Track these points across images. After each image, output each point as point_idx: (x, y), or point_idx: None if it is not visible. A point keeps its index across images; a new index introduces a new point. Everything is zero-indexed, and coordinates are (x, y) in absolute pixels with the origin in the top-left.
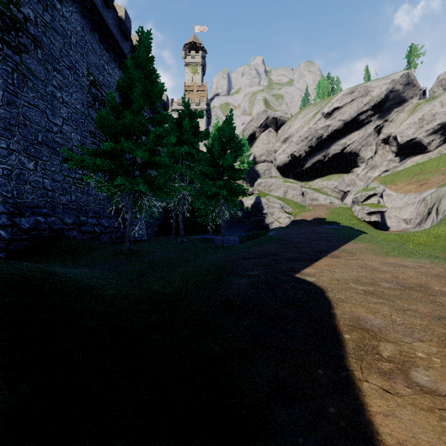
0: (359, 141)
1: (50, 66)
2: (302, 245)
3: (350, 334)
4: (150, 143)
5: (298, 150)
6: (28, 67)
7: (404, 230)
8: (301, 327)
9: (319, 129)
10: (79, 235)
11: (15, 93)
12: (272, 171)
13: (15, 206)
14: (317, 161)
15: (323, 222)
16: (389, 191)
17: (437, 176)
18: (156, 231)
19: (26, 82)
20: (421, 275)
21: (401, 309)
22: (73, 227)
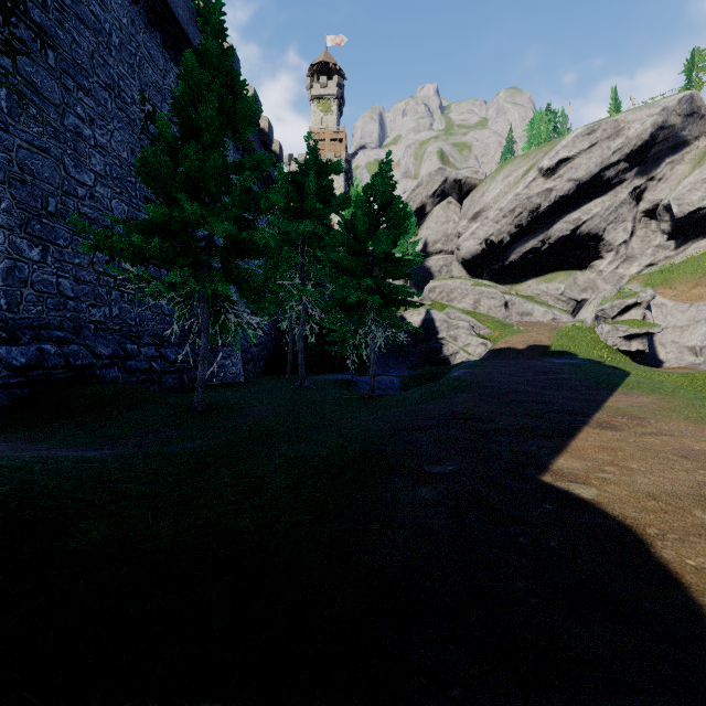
0: (603, 214)
1: (72, 82)
2: (526, 398)
3: None
4: (239, 208)
5: (498, 232)
6: (30, 80)
7: (691, 366)
8: None
9: (534, 197)
10: (122, 377)
11: (4, 124)
12: (454, 267)
13: (4, 326)
14: (530, 250)
15: (545, 353)
16: (661, 299)
17: None
18: (261, 367)
19: (24, 106)
20: None
21: None
22: (112, 362)
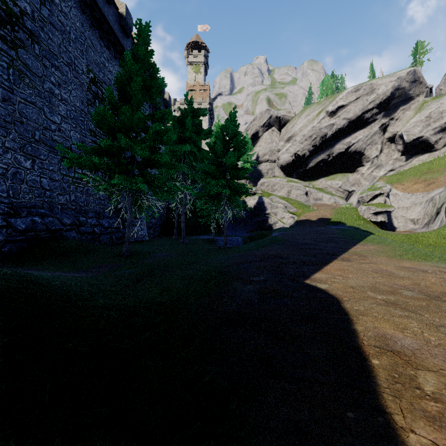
0: (364, 139)
1: (48, 62)
2: (309, 247)
3: (379, 358)
4: (150, 141)
5: (302, 149)
6: (25, 62)
7: (411, 230)
8: (319, 349)
9: (323, 128)
10: (78, 236)
11: (11, 89)
12: (276, 170)
13: (11, 206)
14: (321, 160)
15: (327, 222)
16: (396, 191)
17: (445, 175)
18: (158, 231)
19: (22, 78)
20: (445, 282)
21: (432, 325)
22: (72, 228)
